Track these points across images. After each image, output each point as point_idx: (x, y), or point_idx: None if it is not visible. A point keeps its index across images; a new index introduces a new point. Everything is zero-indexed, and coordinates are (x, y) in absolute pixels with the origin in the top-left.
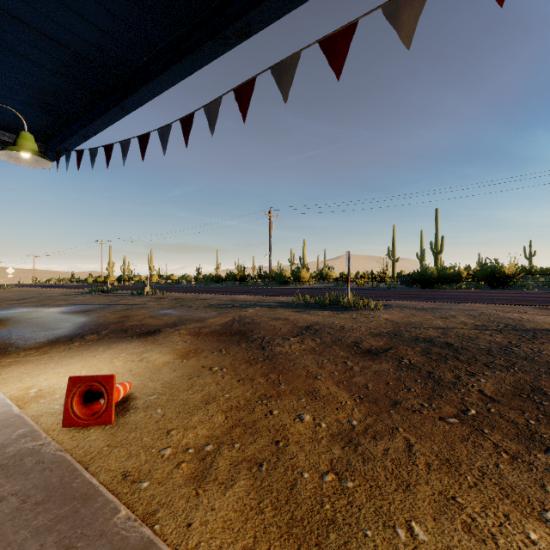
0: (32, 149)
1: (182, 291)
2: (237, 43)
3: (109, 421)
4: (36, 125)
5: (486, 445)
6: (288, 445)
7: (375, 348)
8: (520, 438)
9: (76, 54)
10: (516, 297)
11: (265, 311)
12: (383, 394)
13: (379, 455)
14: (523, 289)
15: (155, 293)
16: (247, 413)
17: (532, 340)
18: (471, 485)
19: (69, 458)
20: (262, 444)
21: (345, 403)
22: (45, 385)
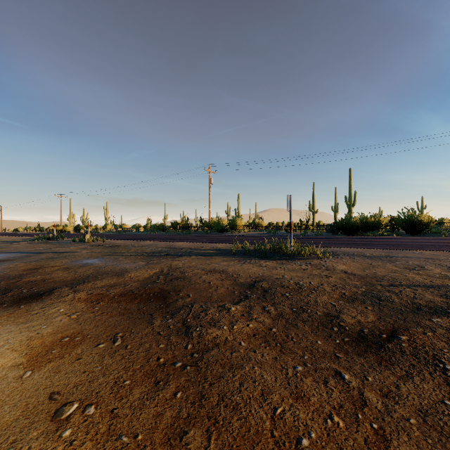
0: None
1: (125, 238)
2: None
3: None
4: None
5: None
6: None
7: (370, 329)
8: None
9: None
10: None
11: (201, 260)
12: None
13: None
14: (442, 235)
15: (96, 240)
16: None
17: None
18: None
19: None
20: None
21: None
22: None
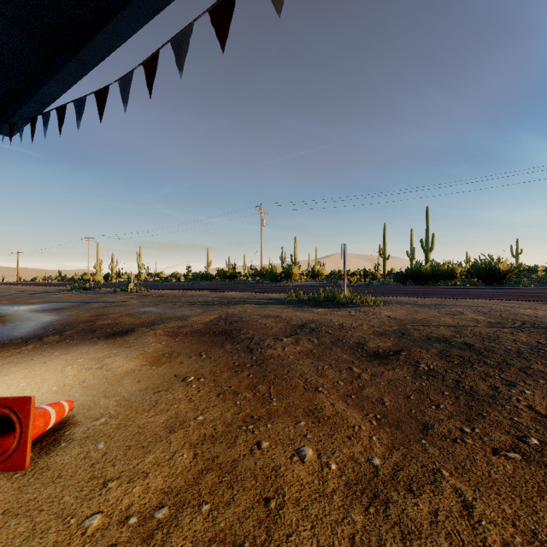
0: None
1: (169, 288)
2: None
3: (21, 465)
4: None
5: None
6: (283, 507)
7: (384, 350)
8: None
9: None
10: (517, 293)
11: (255, 308)
12: (406, 414)
13: (425, 526)
14: (519, 285)
15: (139, 290)
16: (224, 447)
17: None
18: None
19: None
20: (244, 505)
21: (359, 428)
22: None
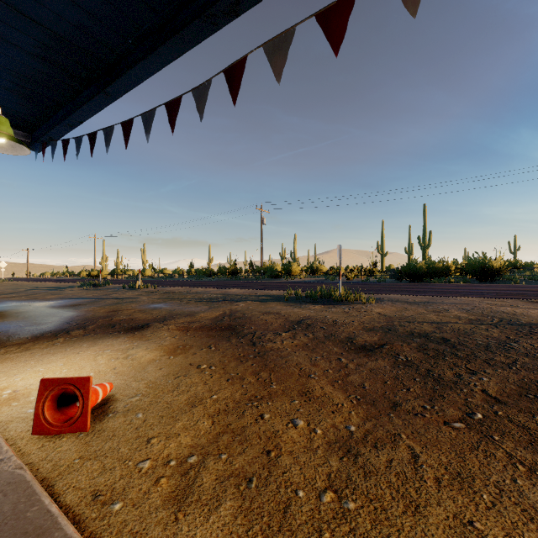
0: (6, 133)
1: (174, 285)
2: (226, 22)
3: (84, 428)
4: (19, 113)
5: (499, 455)
6: (280, 456)
7: (370, 344)
8: (534, 446)
9: (57, 35)
10: (505, 291)
11: (257, 305)
12: (381, 395)
13: (382, 468)
14: (511, 282)
15: (146, 287)
16: (235, 418)
17: (530, 335)
18: (488, 505)
19: (28, 478)
20: (252, 455)
21: (342, 405)
22: (20, 385)
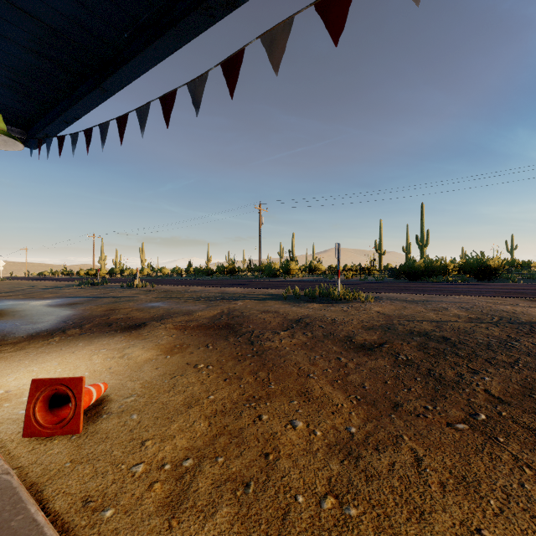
0: None
1: (172, 284)
2: (223, 15)
3: (76, 430)
4: (15, 109)
5: (505, 458)
6: (279, 459)
7: (369, 343)
8: None
9: (51, 29)
10: (504, 289)
11: (255, 304)
12: (382, 395)
13: (384, 472)
14: (509, 281)
15: (144, 286)
16: (233, 419)
17: (530, 334)
18: (496, 511)
19: (15, 484)
20: (249, 458)
21: (342, 406)
22: (13, 385)
